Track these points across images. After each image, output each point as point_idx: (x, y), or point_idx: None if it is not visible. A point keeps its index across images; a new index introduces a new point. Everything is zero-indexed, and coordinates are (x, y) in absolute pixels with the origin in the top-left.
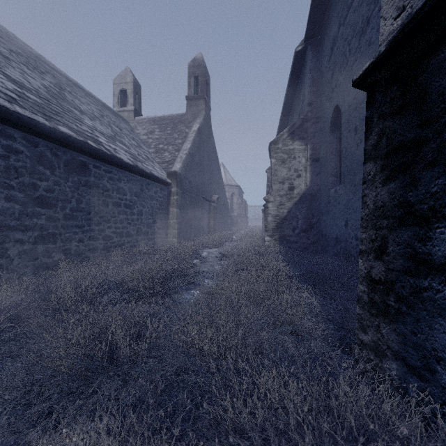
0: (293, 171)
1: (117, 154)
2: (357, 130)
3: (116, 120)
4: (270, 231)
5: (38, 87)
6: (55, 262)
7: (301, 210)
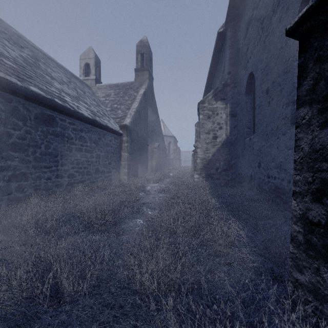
0: (216, 124)
1: (79, 110)
2: (268, 91)
3: (80, 86)
4: (198, 170)
5: (16, 56)
6: (27, 196)
7: (222, 154)
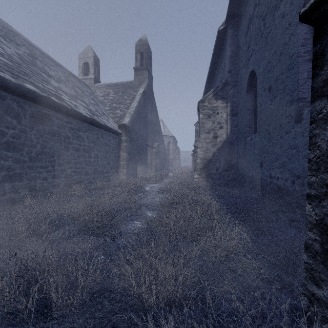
0: (217, 124)
1: (77, 109)
2: (271, 89)
3: (79, 85)
4: (198, 170)
5: (11, 53)
6: (21, 197)
7: (223, 154)
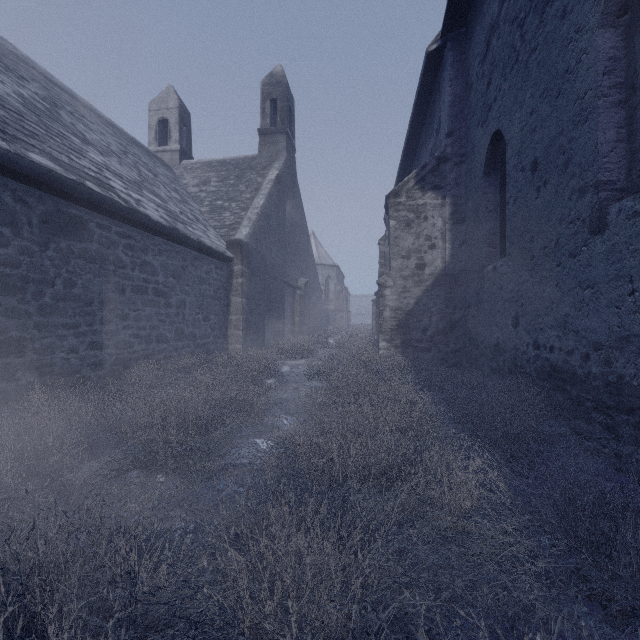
0: (424, 239)
1: (141, 207)
2: (537, 166)
3: (149, 162)
4: (387, 332)
5: (6, 94)
6: (22, 388)
7: (436, 299)
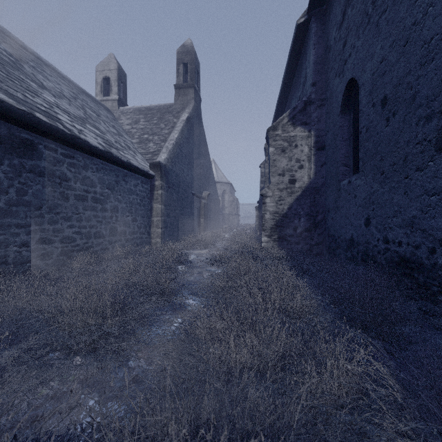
0: (295, 162)
1: (82, 135)
2: (386, 101)
3: (94, 106)
4: (267, 230)
5: None
6: None
7: (303, 206)
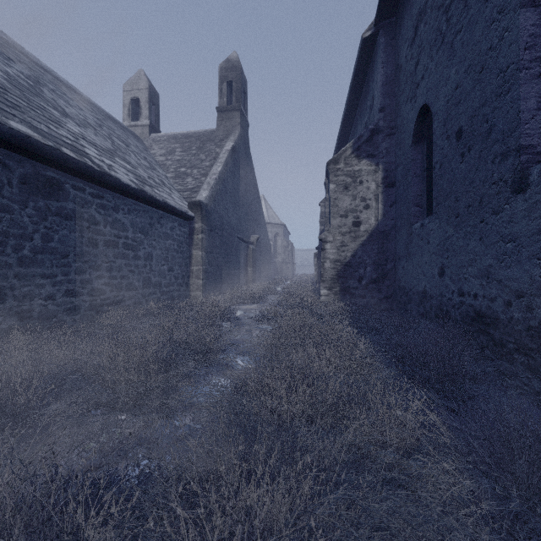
0: (359, 201)
1: (112, 172)
2: (461, 134)
3: (122, 135)
4: (327, 281)
5: None
6: (2, 331)
7: (370, 253)
